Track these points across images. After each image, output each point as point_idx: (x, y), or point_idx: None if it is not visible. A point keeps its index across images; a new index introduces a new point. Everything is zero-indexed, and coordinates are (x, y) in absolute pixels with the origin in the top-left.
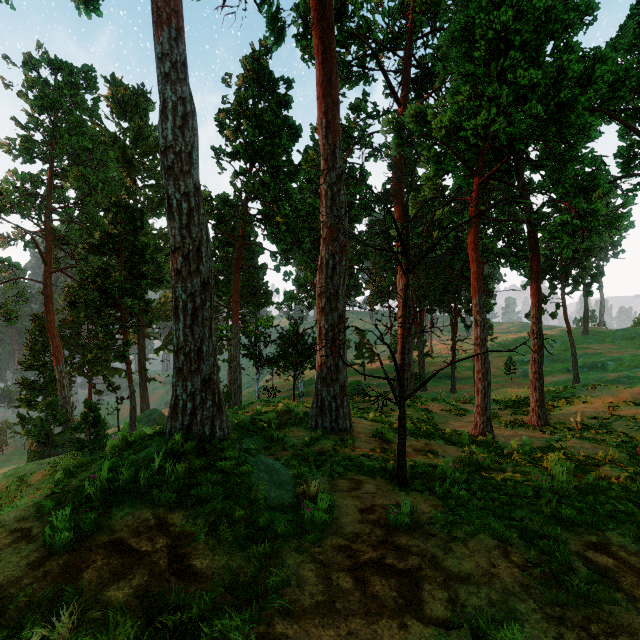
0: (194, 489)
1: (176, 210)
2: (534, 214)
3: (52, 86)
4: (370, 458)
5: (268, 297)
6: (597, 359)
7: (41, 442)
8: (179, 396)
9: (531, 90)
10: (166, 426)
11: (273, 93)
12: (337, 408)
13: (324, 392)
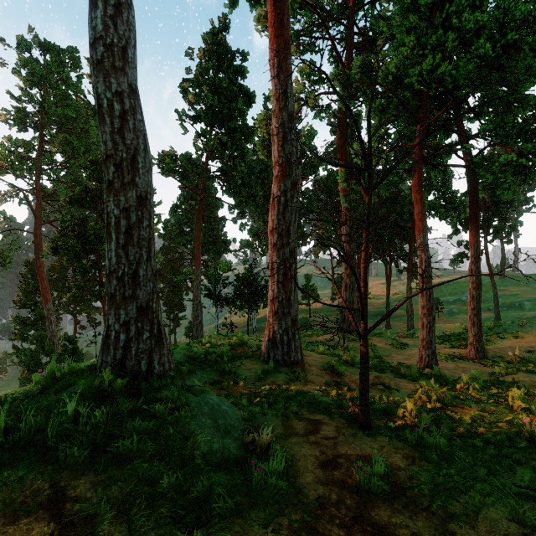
0: (113, 443)
1: (107, 111)
2: (475, 158)
3: (42, 65)
4: (324, 393)
5: (226, 245)
6: (514, 299)
7: (31, 370)
8: (111, 326)
9: (476, 35)
10: (97, 360)
11: (230, 65)
12: (289, 341)
13: (276, 326)
